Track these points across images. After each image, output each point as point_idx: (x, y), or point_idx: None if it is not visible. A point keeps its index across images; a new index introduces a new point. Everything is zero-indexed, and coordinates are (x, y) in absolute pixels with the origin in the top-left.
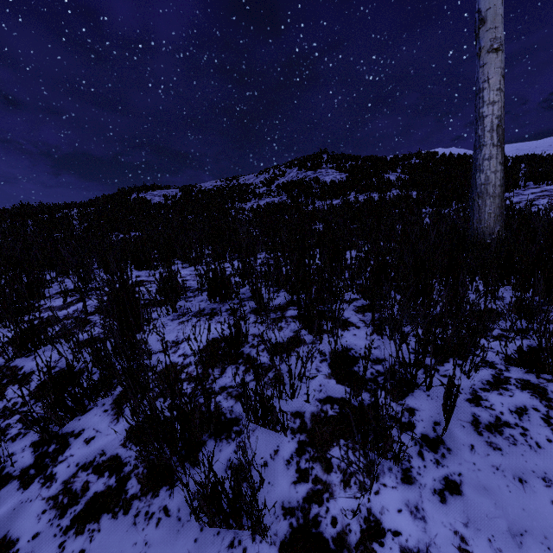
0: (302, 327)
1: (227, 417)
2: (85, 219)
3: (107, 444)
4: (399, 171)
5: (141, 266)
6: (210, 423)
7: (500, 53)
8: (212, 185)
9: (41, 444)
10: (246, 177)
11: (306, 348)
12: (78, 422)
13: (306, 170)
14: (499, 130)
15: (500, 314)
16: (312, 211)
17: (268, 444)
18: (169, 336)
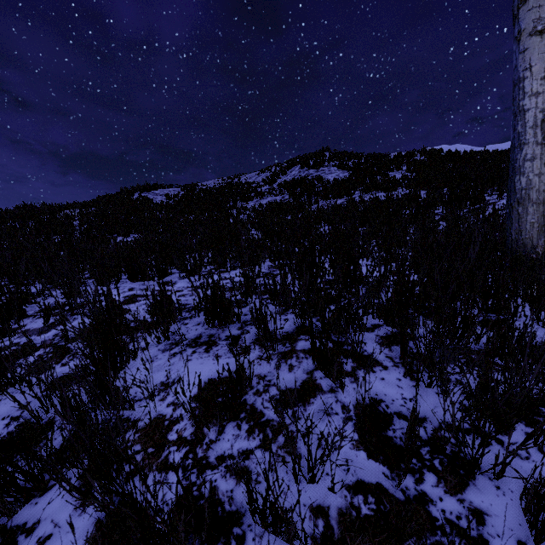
0: (318, 367)
1: (225, 510)
2: (86, 220)
3: None
4: (404, 169)
5: (135, 277)
6: (201, 531)
7: None
8: (214, 183)
9: None
10: (248, 175)
11: (324, 399)
12: (33, 507)
13: (308, 168)
14: (544, 125)
15: None
16: (316, 212)
17: None
18: (158, 375)
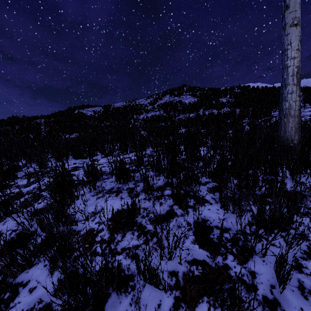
0: (175, 203)
1: (125, 274)
2: (48, 125)
3: (44, 293)
4: (228, 97)
5: (77, 157)
6: (113, 282)
7: (298, 26)
8: (121, 104)
9: (0, 292)
10: (140, 100)
11: (178, 219)
12: (26, 274)
13: (174, 96)
14: (298, 75)
15: (310, 201)
16: (178, 121)
17: (153, 298)
18: (90, 208)
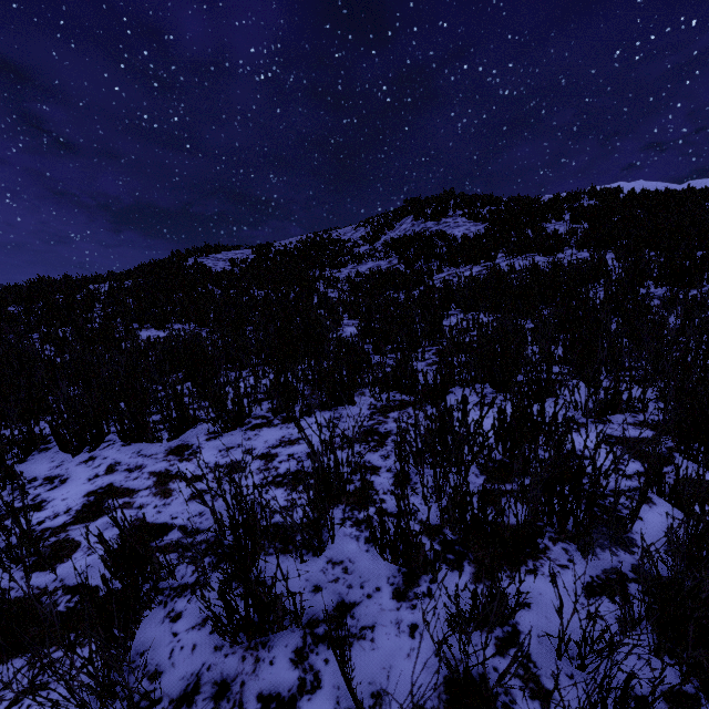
0: None
1: None
2: (114, 301)
3: None
4: (566, 218)
5: (128, 435)
6: None
7: None
8: (296, 243)
9: None
10: (342, 231)
11: None
12: None
13: (425, 220)
14: None
15: None
16: (443, 289)
17: None
18: None
